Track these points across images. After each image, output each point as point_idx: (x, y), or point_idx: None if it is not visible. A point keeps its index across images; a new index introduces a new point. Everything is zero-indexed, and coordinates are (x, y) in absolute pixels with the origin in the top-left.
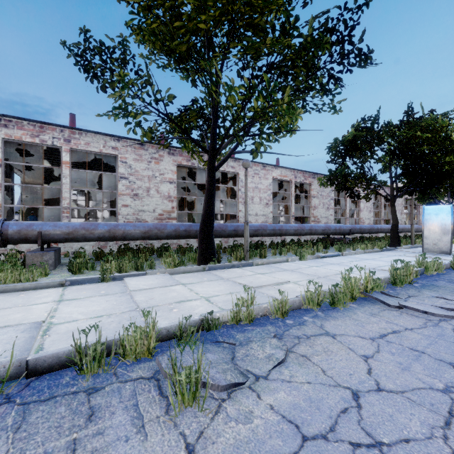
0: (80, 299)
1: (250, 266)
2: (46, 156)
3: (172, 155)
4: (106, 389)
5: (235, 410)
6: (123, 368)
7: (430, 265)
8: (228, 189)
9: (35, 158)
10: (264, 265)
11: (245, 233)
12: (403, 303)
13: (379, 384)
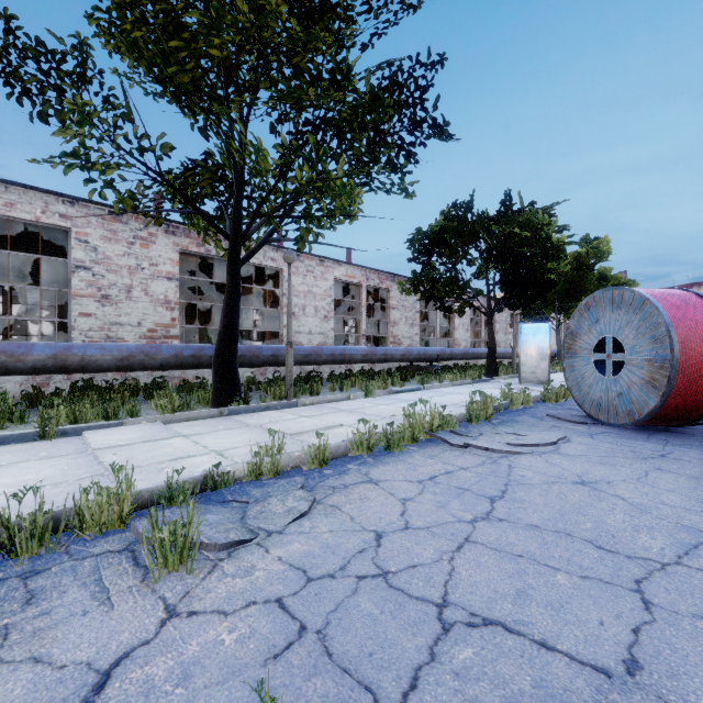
0: (0, 467)
1: (293, 407)
2: None
3: (173, 235)
4: (53, 569)
5: (235, 567)
6: (79, 545)
7: (517, 398)
8: (267, 293)
9: None
10: (314, 405)
11: (288, 359)
12: (470, 441)
13: (408, 523)
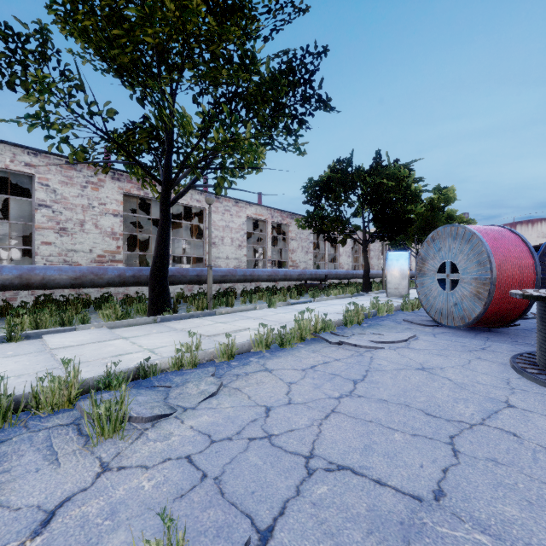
0: None
1: (212, 315)
2: None
3: (118, 181)
4: (14, 439)
5: (157, 434)
6: (36, 420)
7: (382, 307)
8: (194, 227)
9: None
10: (228, 314)
11: (209, 278)
12: (344, 340)
13: (291, 400)
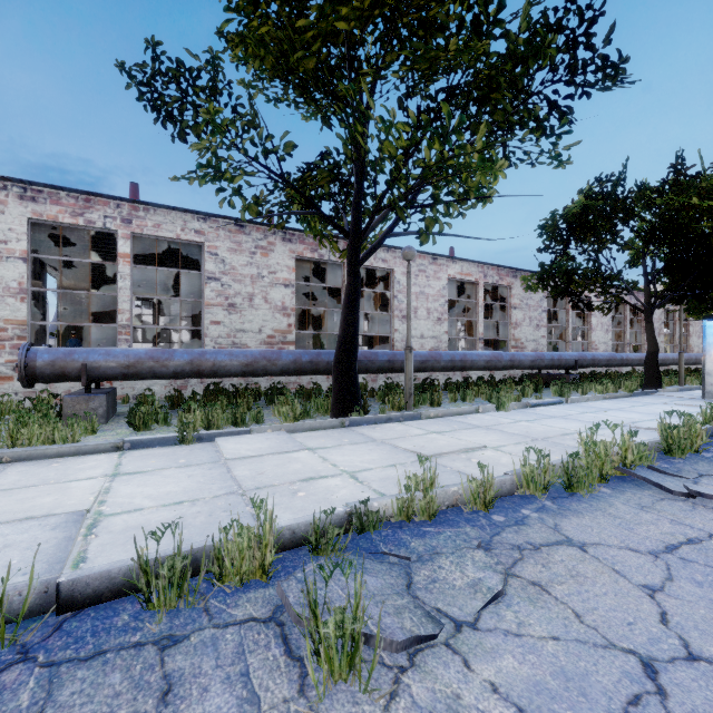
0: (146, 473)
1: (416, 419)
2: (95, 246)
3: (289, 242)
4: (192, 639)
5: (427, 691)
6: (219, 599)
7: None
8: (375, 296)
9: (78, 250)
10: (439, 418)
11: (408, 365)
12: (695, 487)
13: (688, 645)
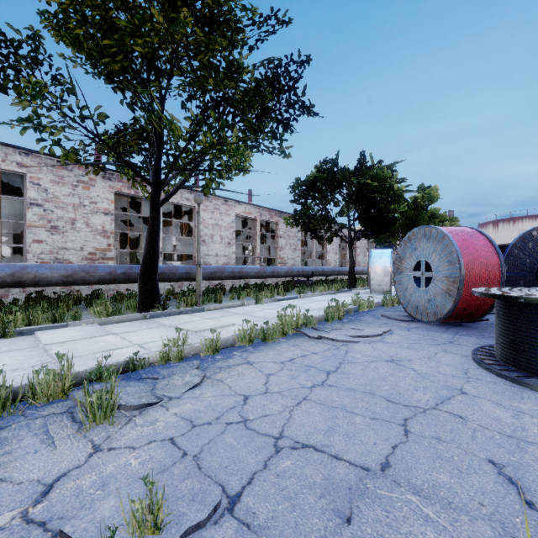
0: None
1: (200, 312)
2: None
3: (108, 180)
4: (13, 426)
5: (144, 420)
6: (32, 410)
7: (363, 303)
8: (184, 225)
9: None
10: (216, 310)
11: (198, 275)
12: (323, 334)
13: (268, 389)
